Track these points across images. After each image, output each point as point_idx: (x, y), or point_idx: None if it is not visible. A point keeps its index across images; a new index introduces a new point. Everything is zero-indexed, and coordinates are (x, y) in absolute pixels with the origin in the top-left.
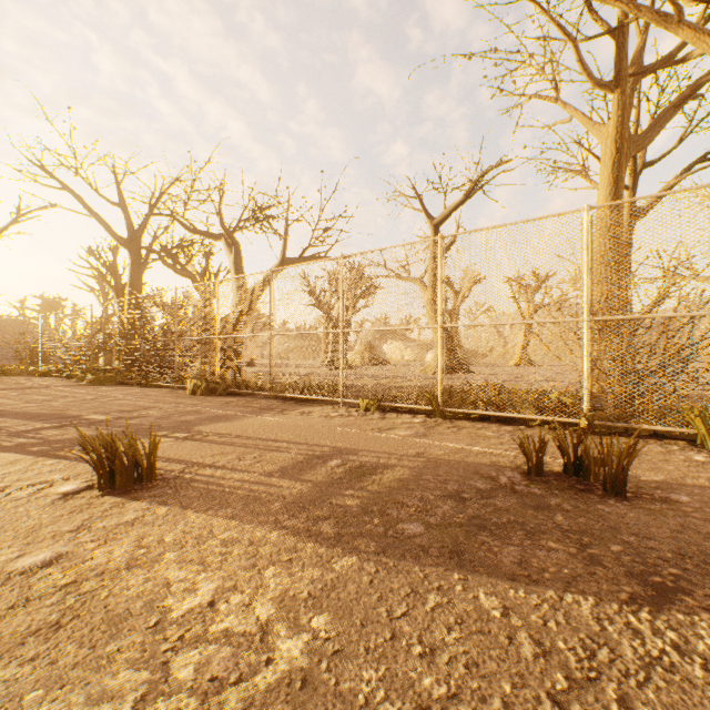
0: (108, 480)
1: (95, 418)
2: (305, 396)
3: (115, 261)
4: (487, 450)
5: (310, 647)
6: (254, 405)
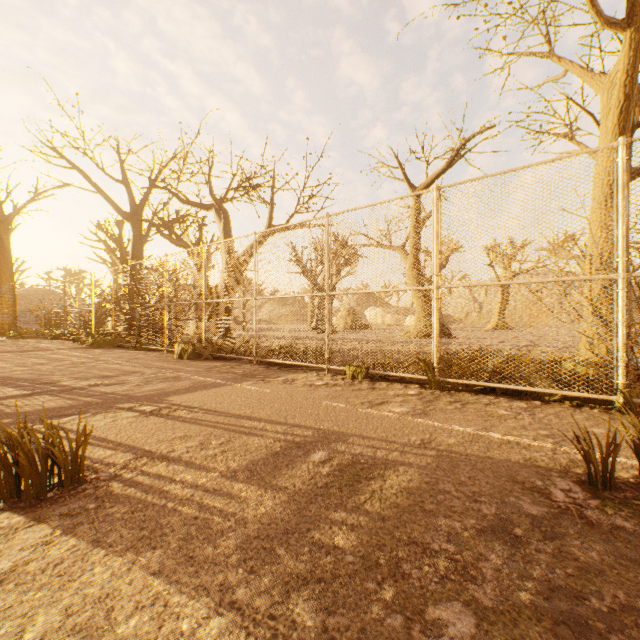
0: (14, 486)
1: (71, 385)
2: (289, 362)
3: (121, 234)
4: (511, 439)
5: None
6: (237, 371)
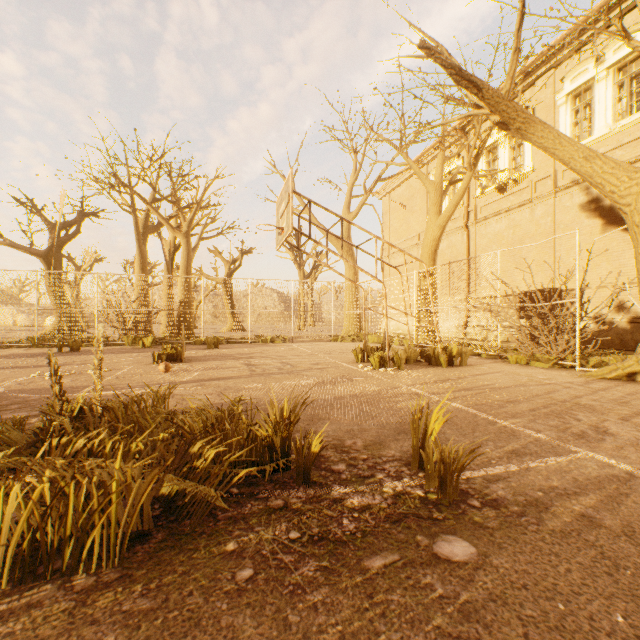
0: None
1: None
2: None
3: None
4: None
5: None
6: None
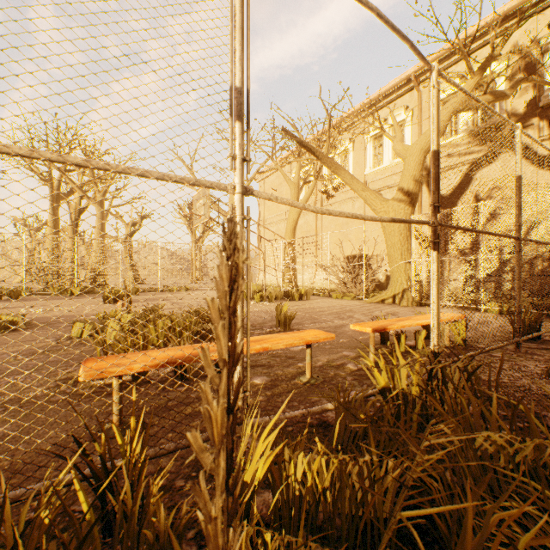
0: None
1: None
2: None
3: None
4: None
5: None
6: None
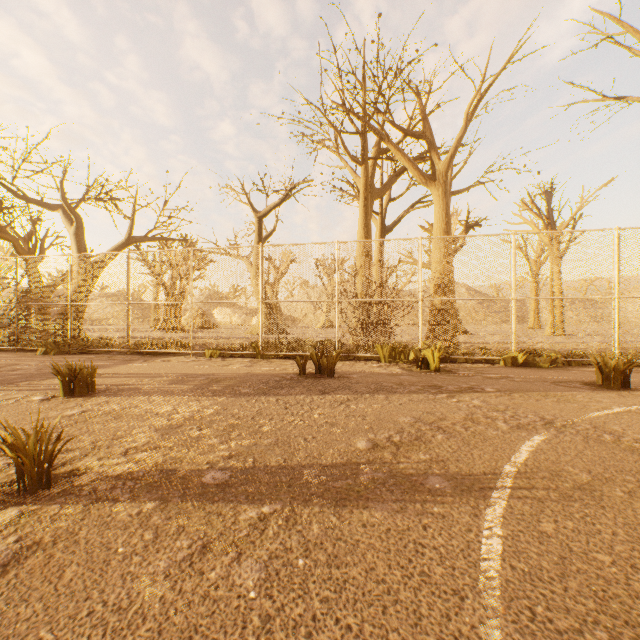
0: (69, 391)
1: None
2: (161, 350)
3: None
4: (284, 369)
5: (216, 410)
6: (117, 358)
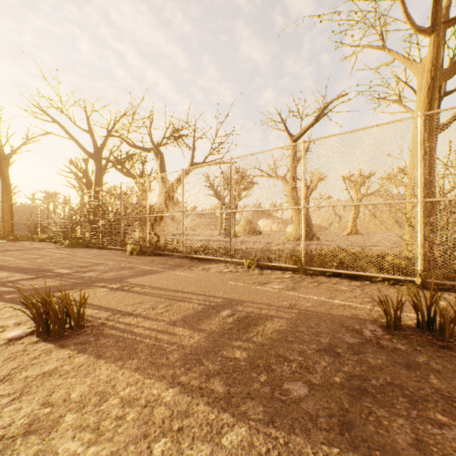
0: (44, 328)
1: (61, 272)
2: (206, 257)
3: (87, 168)
4: (346, 303)
5: None
6: (170, 263)
